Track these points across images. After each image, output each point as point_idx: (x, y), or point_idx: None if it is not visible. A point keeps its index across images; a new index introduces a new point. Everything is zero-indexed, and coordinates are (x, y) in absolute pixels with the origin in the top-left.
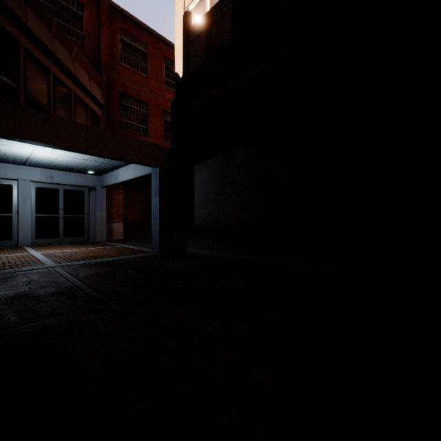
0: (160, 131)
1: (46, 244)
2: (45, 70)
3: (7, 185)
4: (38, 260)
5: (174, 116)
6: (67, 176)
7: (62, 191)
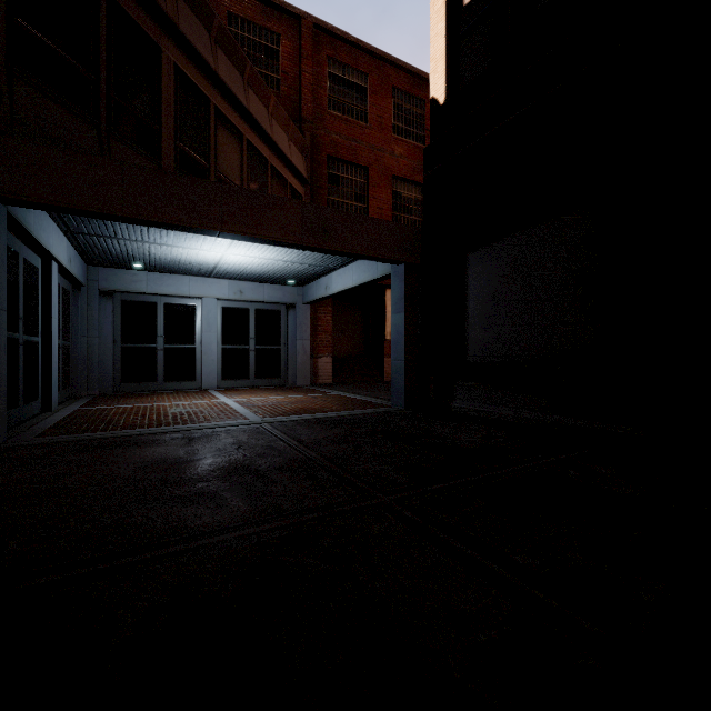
0: (386, 209)
1: (234, 387)
2: (238, 136)
3: (190, 306)
4: (235, 410)
5: (429, 172)
6: (259, 290)
7: (253, 312)
